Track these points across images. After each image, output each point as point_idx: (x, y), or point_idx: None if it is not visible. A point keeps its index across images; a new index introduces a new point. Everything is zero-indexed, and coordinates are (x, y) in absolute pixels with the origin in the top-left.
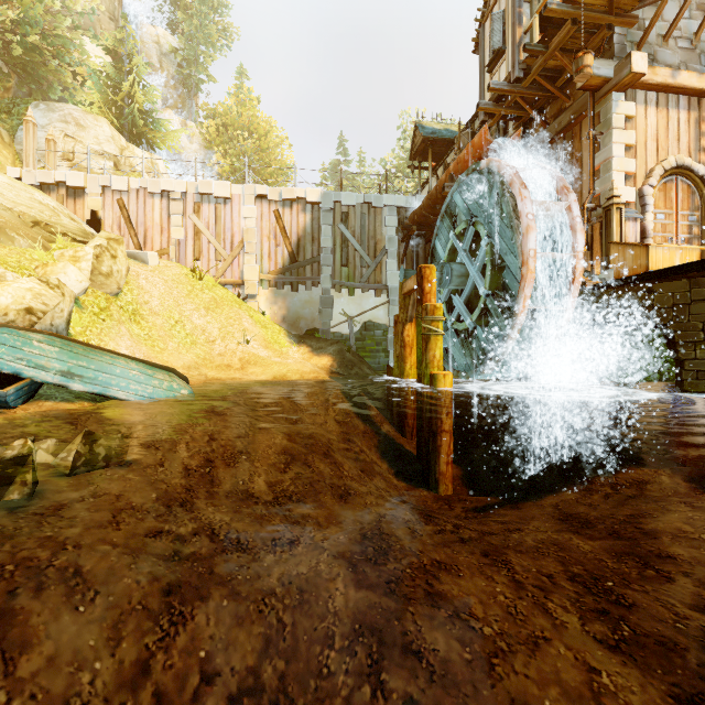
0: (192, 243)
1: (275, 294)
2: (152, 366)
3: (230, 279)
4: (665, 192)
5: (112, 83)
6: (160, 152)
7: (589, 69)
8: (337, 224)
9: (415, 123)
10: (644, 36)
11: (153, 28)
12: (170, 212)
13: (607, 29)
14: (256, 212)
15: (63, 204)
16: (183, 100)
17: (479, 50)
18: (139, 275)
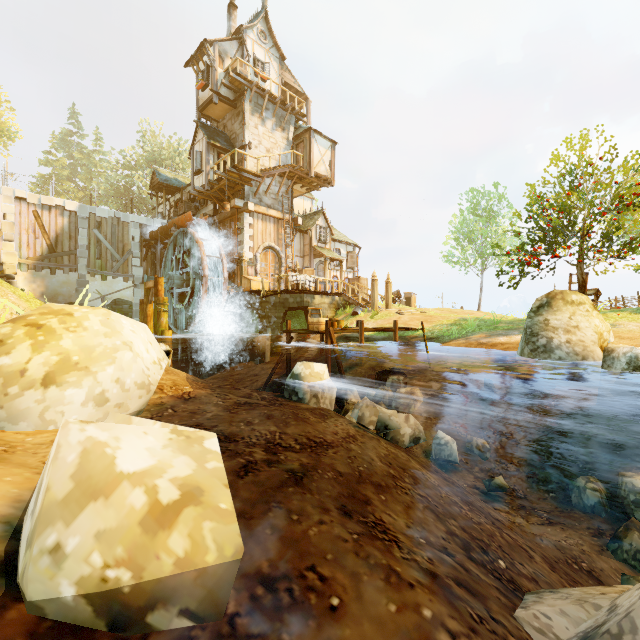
0: None
1: (34, 275)
2: None
3: None
4: (266, 255)
5: None
6: None
7: (229, 210)
8: (92, 228)
9: (154, 169)
10: (256, 192)
11: None
12: None
13: (242, 186)
14: (15, 209)
15: None
16: None
17: (191, 159)
18: None
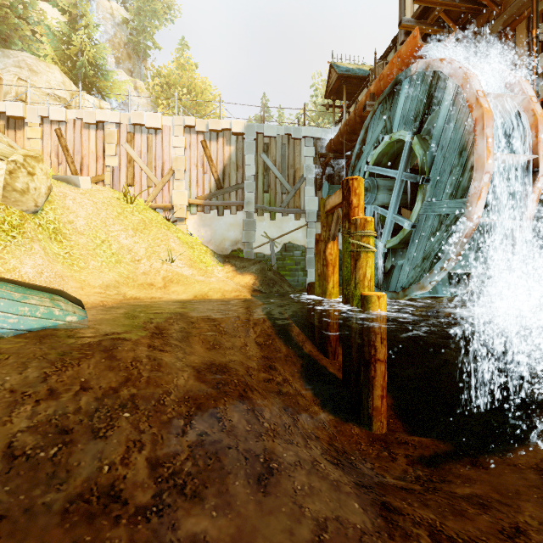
0: (125, 170)
1: (203, 218)
2: (28, 287)
3: (161, 203)
4: None
5: (67, 39)
6: (113, 105)
7: None
8: (259, 153)
9: (330, 64)
10: None
11: (108, 2)
12: (104, 141)
13: None
14: (184, 141)
15: (4, 133)
16: (133, 63)
17: None
18: (66, 196)
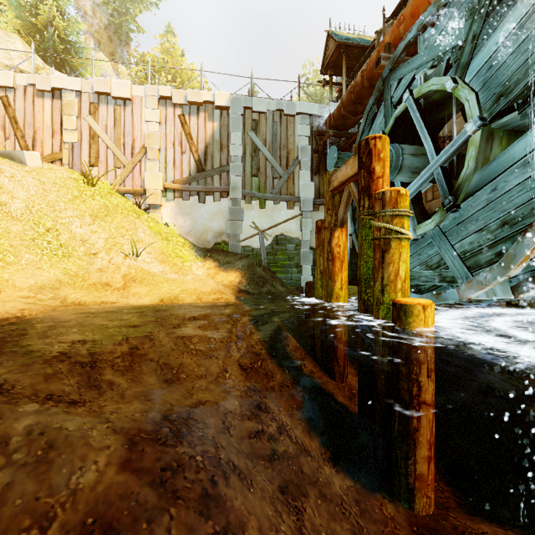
0: (87, 148)
1: (181, 205)
2: None
3: (130, 187)
4: None
5: (34, 9)
6: None
7: None
8: (247, 131)
9: (328, 32)
10: None
11: None
12: (62, 112)
13: None
14: (159, 115)
15: None
16: (115, 47)
17: None
18: (1, 172)
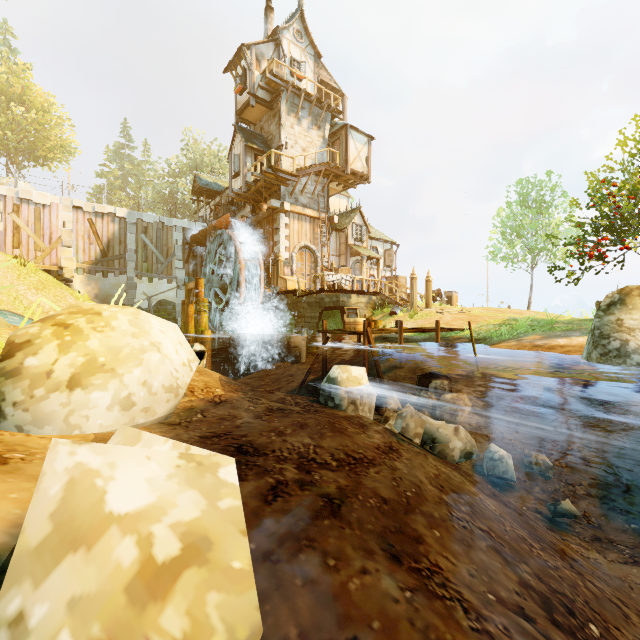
0: (11, 235)
1: (89, 278)
2: None
3: (49, 265)
4: (301, 255)
5: None
6: None
7: (265, 210)
8: (139, 233)
9: (195, 174)
10: (292, 192)
11: None
12: None
13: (278, 186)
14: (72, 218)
15: None
16: None
17: (230, 163)
18: None
